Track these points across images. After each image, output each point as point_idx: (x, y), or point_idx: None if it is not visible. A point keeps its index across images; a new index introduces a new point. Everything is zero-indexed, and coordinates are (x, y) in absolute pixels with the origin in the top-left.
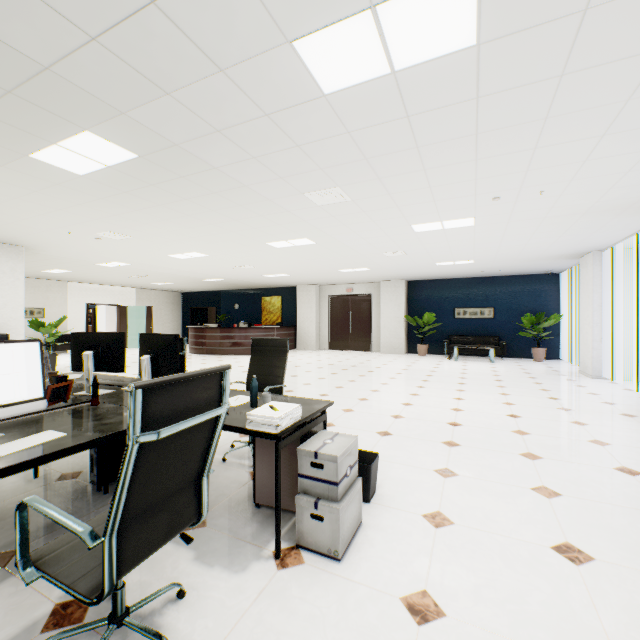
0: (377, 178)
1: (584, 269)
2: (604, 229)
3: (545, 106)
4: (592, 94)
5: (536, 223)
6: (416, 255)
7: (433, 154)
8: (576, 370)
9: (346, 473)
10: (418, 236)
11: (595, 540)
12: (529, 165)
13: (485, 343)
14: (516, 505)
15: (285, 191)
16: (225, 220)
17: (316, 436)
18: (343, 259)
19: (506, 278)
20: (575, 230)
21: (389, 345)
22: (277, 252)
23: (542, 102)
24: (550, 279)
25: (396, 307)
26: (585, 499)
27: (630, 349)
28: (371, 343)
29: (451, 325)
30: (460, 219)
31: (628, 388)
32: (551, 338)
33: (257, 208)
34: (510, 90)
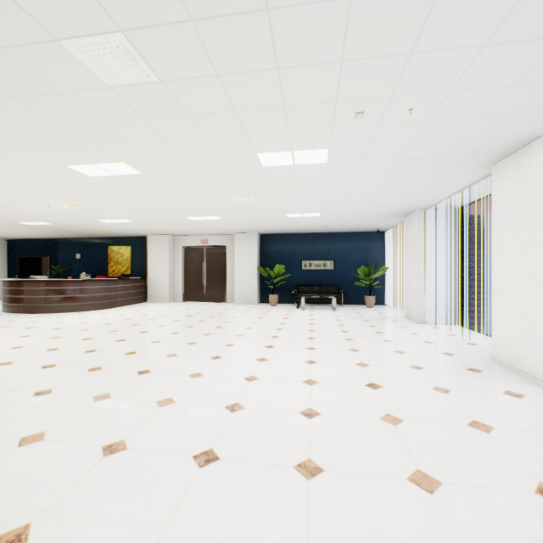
0: (188, 18)
1: (410, 226)
2: (440, 183)
3: None
4: None
5: (387, 167)
6: (266, 202)
7: None
8: (402, 315)
9: None
10: (267, 174)
11: None
12: (418, 39)
13: (328, 292)
14: None
15: (14, 23)
16: None
17: None
18: (187, 202)
19: (344, 234)
20: (416, 181)
21: (243, 296)
22: (95, 184)
23: None
24: (378, 236)
25: (250, 259)
26: None
27: (446, 297)
28: (226, 294)
29: (299, 276)
30: (313, 150)
31: (450, 333)
32: (379, 287)
33: None
34: None
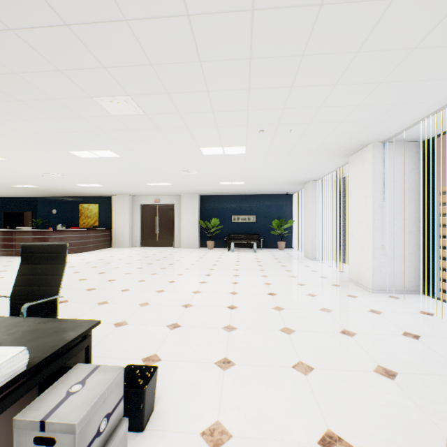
0: (166, 92)
1: (307, 192)
2: (320, 165)
3: (304, 40)
4: (337, 37)
5: (284, 156)
6: (205, 175)
7: (214, 74)
8: (302, 255)
9: (98, 431)
10: (206, 158)
11: (347, 419)
12: (286, 103)
13: (251, 239)
14: (284, 391)
15: (71, 90)
16: (8, 118)
17: (62, 380)
18: (148, 174)
19: (263, 196)
20: (305, 164)
21: (187, 242)
22: (84, 162)
23: (303, 35)
24: (288, 198)
25: (192, 214)
26: (330, 369)
27: (330, 241)
28: (174, 241)
29: (230, 227)
30: (236, 147)
31: (330, 265)
32: (288, 235)
33: (43, 108)
34: (280, 9)
